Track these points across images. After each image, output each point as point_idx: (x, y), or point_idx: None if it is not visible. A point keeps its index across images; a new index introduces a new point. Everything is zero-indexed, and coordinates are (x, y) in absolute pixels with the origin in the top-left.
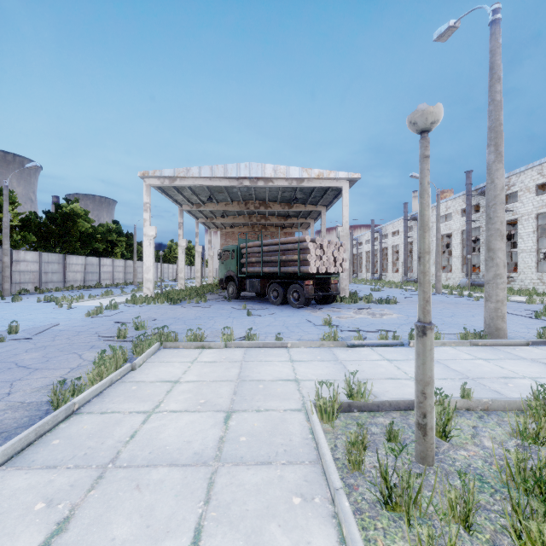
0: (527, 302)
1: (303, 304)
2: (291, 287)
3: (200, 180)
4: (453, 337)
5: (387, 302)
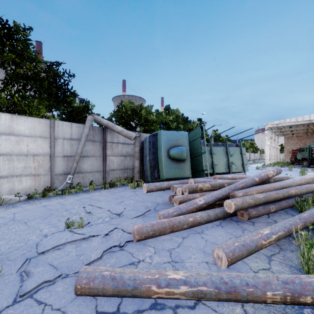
0: None
1: None
2: None
3: (289, 123)
4: None
5: None
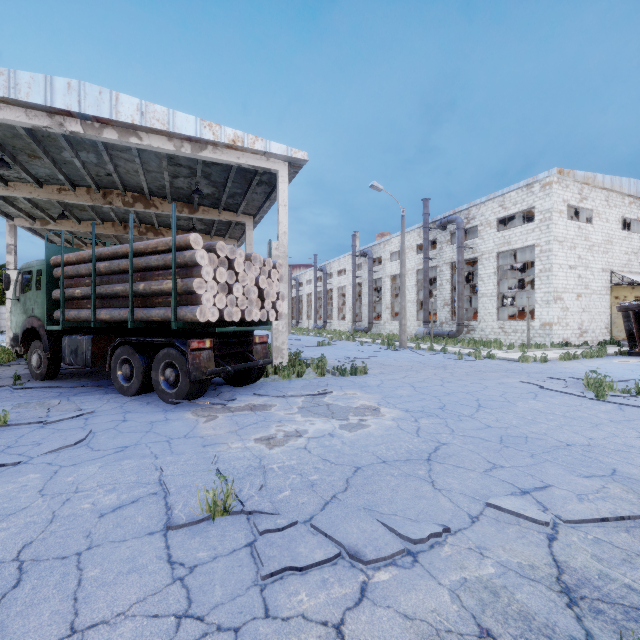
0: (521, 360)
1: (186, 394)
2: (160, 356)
3: None
4: (639, 544)
5: (353, 372)
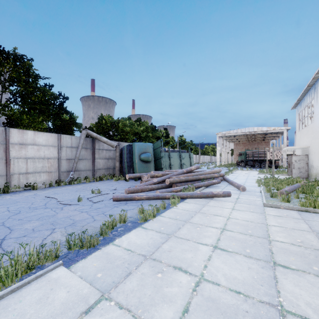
0: None
1: (265, 167)
2: (262, 163)
3: (233, 133)
4: None
5: None
